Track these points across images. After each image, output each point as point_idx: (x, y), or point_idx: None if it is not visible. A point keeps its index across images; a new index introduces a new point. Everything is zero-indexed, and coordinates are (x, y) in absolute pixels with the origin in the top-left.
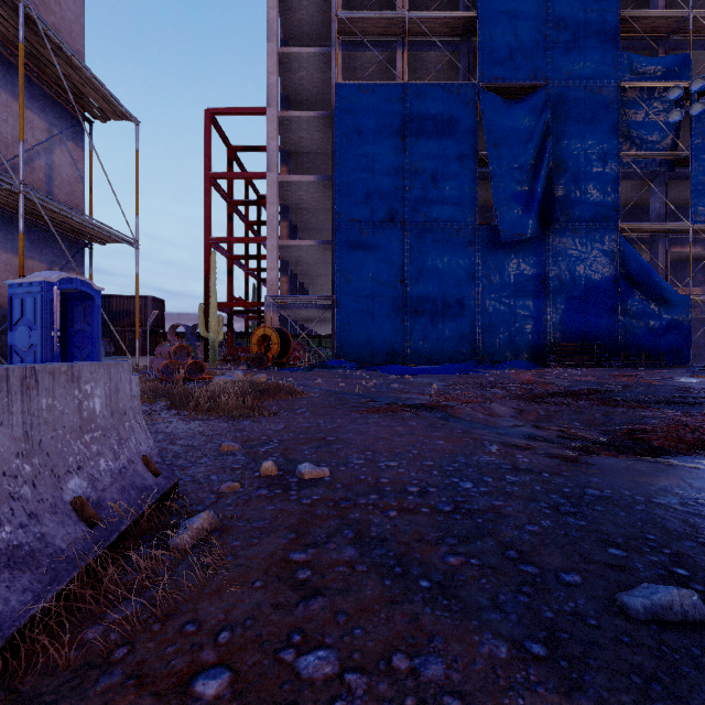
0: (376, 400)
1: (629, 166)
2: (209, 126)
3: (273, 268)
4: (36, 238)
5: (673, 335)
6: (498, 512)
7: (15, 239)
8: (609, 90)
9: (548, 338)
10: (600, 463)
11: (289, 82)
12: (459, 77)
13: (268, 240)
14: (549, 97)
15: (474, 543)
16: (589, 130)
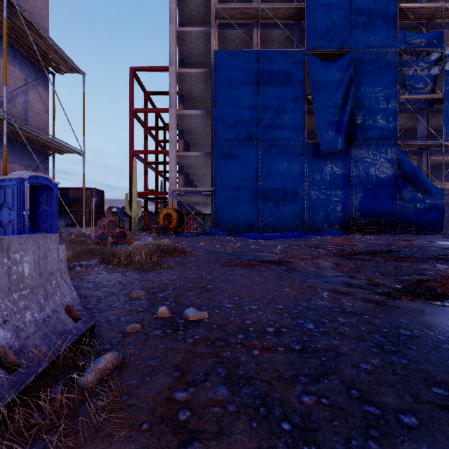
0: (240, 257)
1: (404, 104)
2: (132, 78)
3: (173, 170)
4: (17, 150)
5: (432, 213)
6: (337, 351)
7: (3, 150)
8: (391, 55)
9: (351, 215)
10: (403, 306)
11: (183, 50)
12: (294, 47)
13: (170, 152)
14: (352, 59)
15: (322, 382)
16: (378, 81)
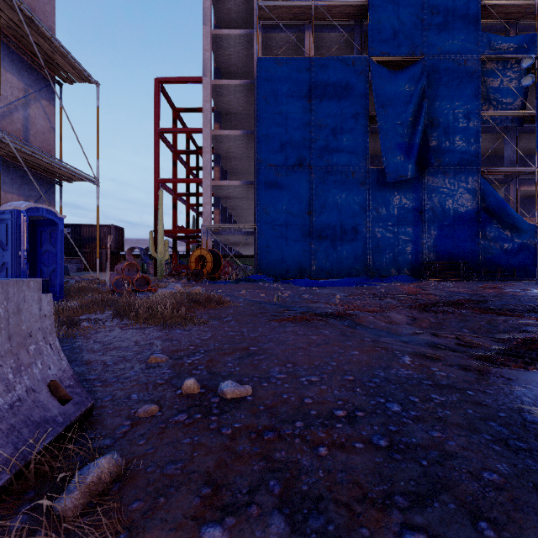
0: (291, 309)
1: (488, 122)
2: (158, 91)
3: (208, 203)
4: (15, 176)
5: (523, 255)
6: (441, 449)
7: None
8: (472, 63)
9: (424, 258)
10: (516, 377)
11: (220, 57)
12: (354, 53)
13: (204, 181)
14: (424, 68)
15: (430, 506)
16: (457, 94)
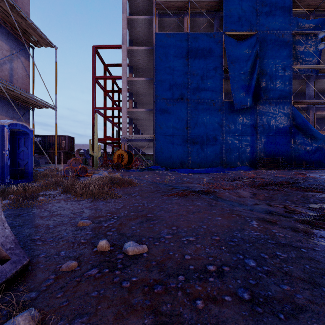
0: (176, 188)
1: (296, 72)
2: (94, 54)
3: (125, 122)
4: (4, 104)
5: (318, 154)
6: (293, 302)
7: None
8: (287, 36)
9: (257, 155)
10: None
11: (132, 33)
12: (214, 30)
13: (122, 108)
14: (258, 39)
15: None
16: (277, 55)
